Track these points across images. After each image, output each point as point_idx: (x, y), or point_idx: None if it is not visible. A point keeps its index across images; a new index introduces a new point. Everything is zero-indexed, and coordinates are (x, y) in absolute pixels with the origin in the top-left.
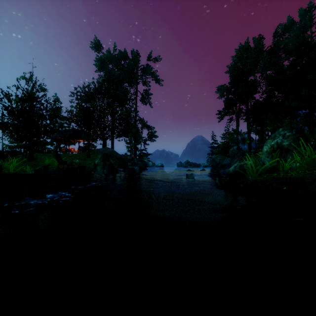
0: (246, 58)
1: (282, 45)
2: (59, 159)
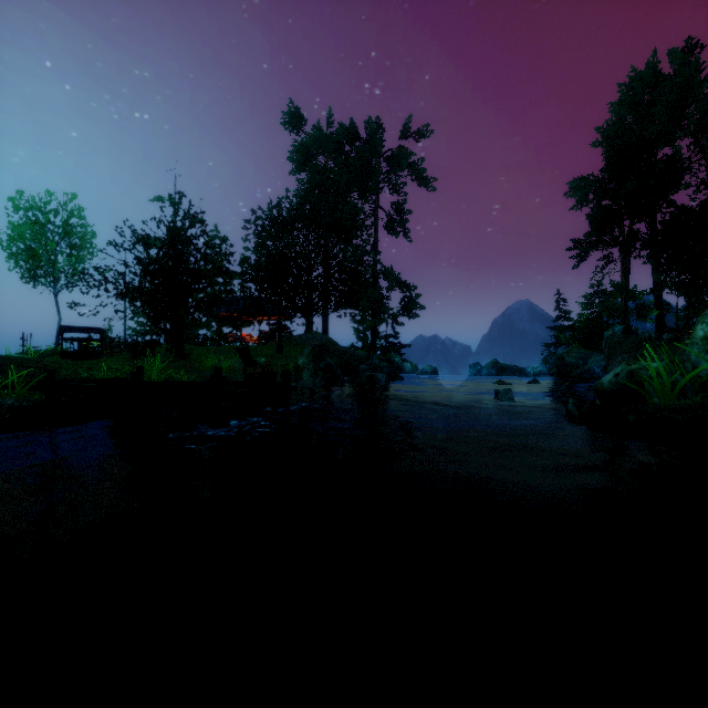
0: (649, 103)
1: None
2: (245, 357)
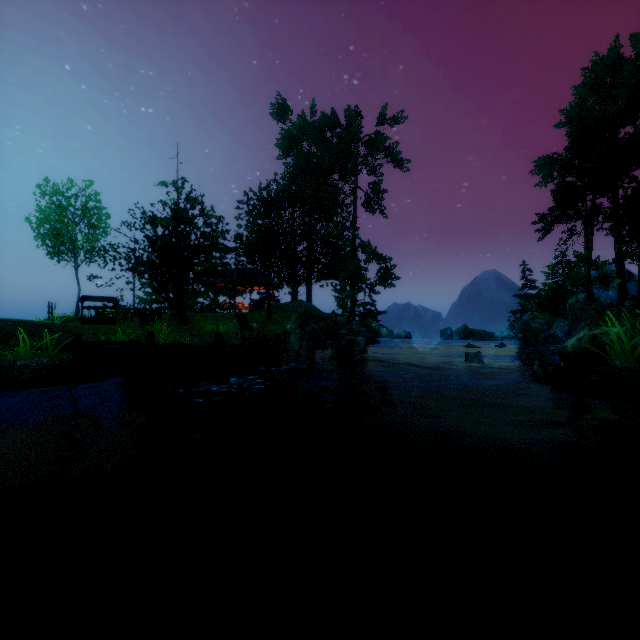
0: (611, 85)
1: None
2: (242, 322)
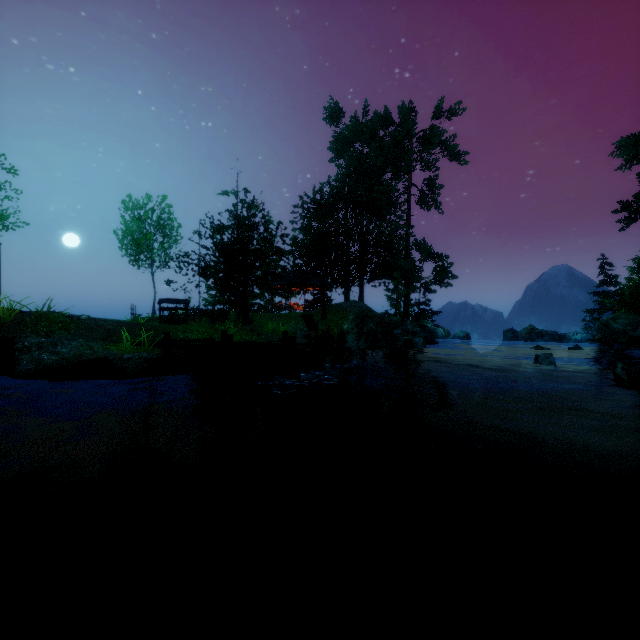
0: None
1: None
2: (309, 322)
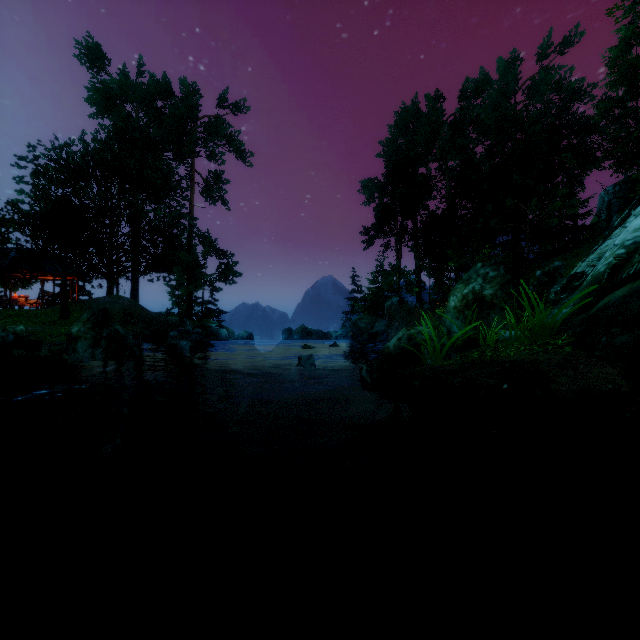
0: (413, 130)
1: (473, 116)
2: None
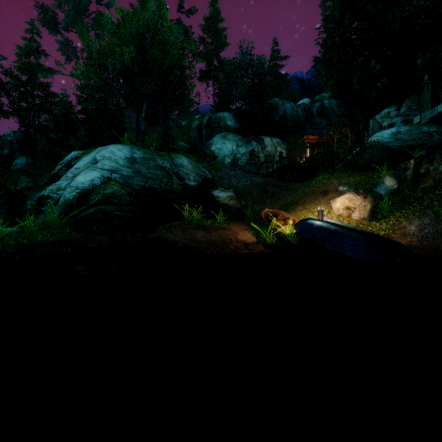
0: None
1: None
2: None
